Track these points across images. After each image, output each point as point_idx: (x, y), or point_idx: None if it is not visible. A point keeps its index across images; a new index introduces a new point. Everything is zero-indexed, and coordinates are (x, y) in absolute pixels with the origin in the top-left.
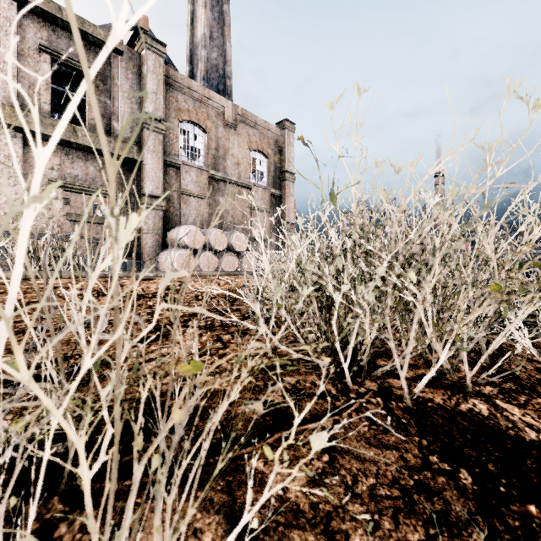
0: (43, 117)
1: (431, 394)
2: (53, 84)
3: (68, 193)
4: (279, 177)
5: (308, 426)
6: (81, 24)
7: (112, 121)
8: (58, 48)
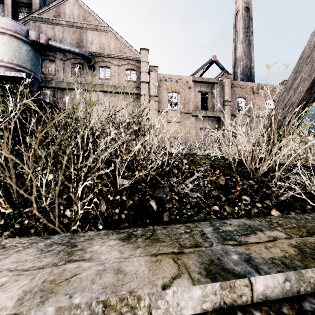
0: (200, 111)
1: None
2: None
3: None
4: None
5: None
6: (208, 80)
7: (215, 106)
8: (202, 89)
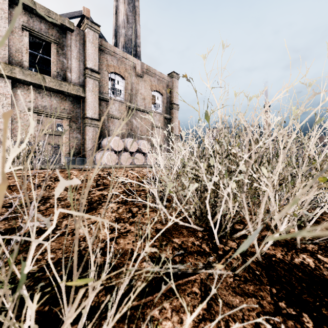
0: (24, 69)
1: (273, 250)
2: (31, 50)
3: (40, 117)
4: (169, 107)
5: (190, 278)
6: (48, 12)
7: (67, 72)
8: (34, 27)
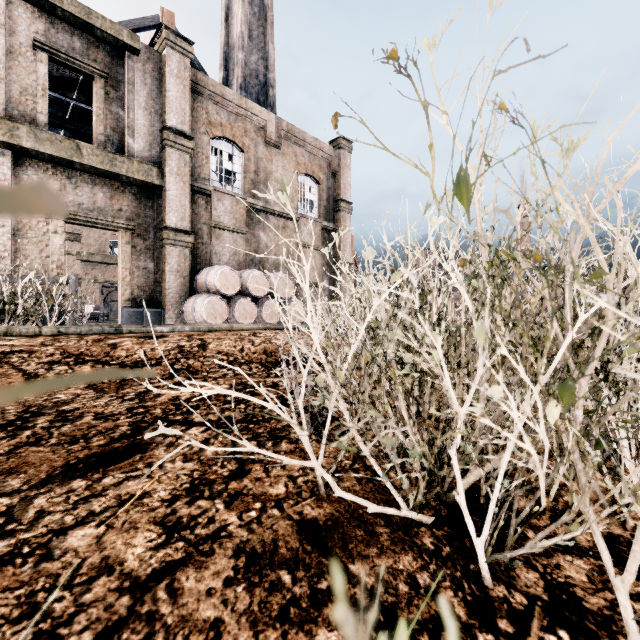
0: (38, 130)
1: None
2: (56, 93)
3: (78, 228)
4: (333, 208)
5: None
6: (87, 15)
7: (126, 136)
8: (58, 45)
